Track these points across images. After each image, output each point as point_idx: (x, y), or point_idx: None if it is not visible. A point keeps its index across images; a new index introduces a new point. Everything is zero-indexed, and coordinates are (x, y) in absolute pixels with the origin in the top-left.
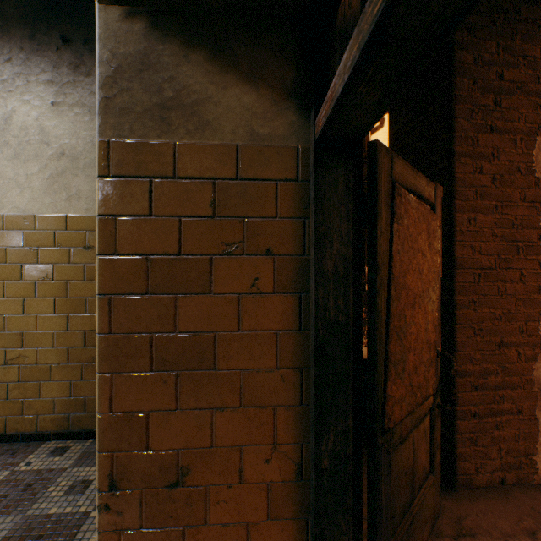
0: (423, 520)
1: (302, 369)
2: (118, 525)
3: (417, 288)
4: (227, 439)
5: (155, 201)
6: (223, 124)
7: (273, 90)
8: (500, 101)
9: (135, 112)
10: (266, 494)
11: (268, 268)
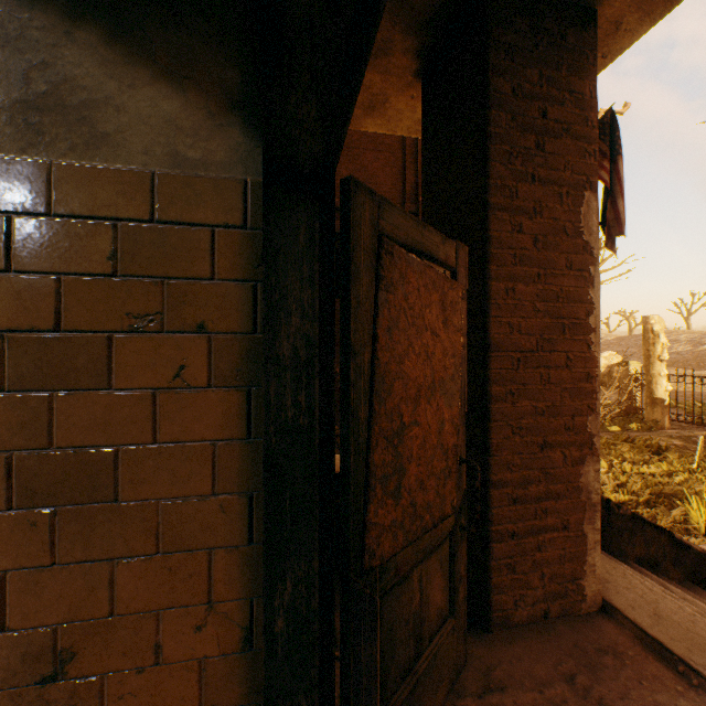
0: (437, 679)
1: (251, 494)
2: None
3: (424, 378)
4: (137, 603)
5: (16, 249)
6: (130, 140)
7: (208, 96)
8: (544, 145)
9: None
10: (198, 676)
11: (201, 351)
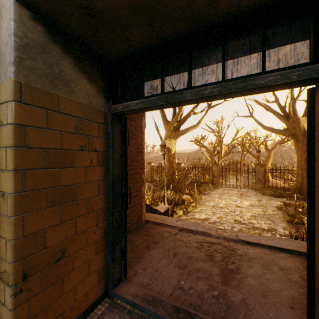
0: None
1: (106, 194)
2: (28, 297)
3: None
4: (81, 229)
5: (49, 122)
6: (80, 94)
7: (97, 87)
8: None
9: (38, 72)
10: (95, 246)
11: (96, 156)
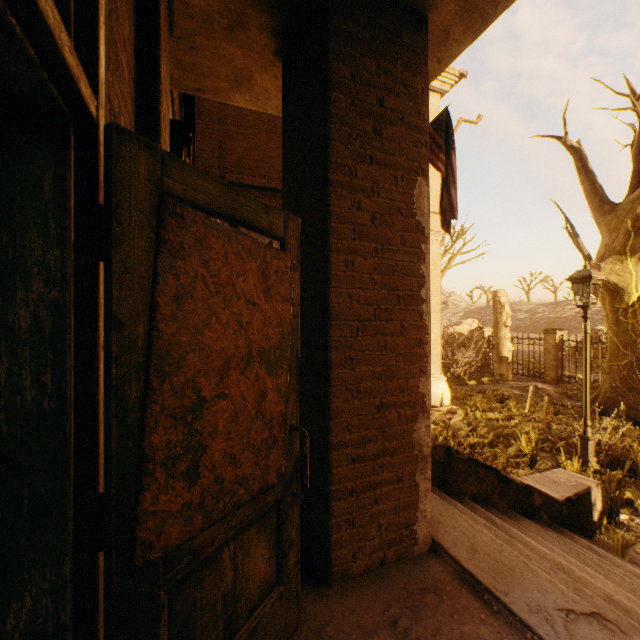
0: None
1: None
2: None
3: (235, 348)
4: None
5: None
6: None
7: None
8: (381, 130)
9: None
10: None
11: None
